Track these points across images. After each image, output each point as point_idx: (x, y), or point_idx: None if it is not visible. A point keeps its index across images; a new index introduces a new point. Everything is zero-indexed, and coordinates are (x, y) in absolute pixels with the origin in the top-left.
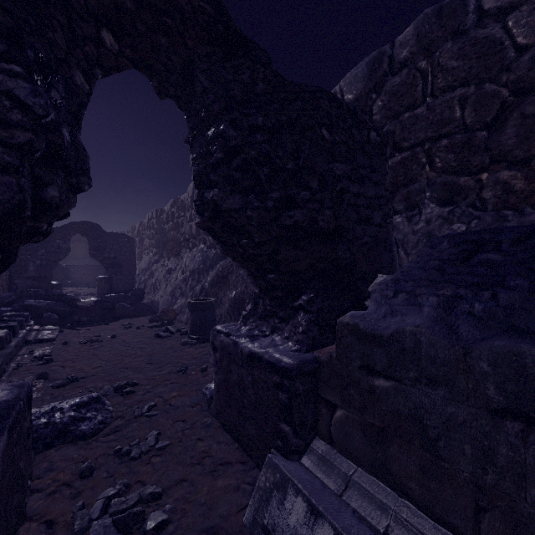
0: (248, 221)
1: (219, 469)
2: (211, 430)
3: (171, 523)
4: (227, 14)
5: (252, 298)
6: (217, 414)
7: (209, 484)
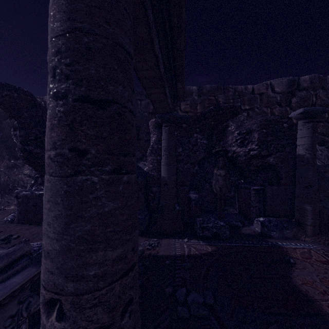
0: (42, 156)
1: (29, 229)
2: (18, 226)
3: (21, 236)
4: (35, 99)
5: (35, 178)
6: (19, 221)
7: (28, 231)
